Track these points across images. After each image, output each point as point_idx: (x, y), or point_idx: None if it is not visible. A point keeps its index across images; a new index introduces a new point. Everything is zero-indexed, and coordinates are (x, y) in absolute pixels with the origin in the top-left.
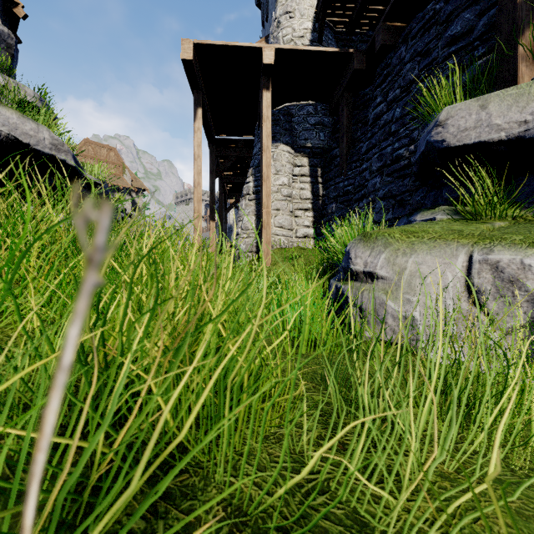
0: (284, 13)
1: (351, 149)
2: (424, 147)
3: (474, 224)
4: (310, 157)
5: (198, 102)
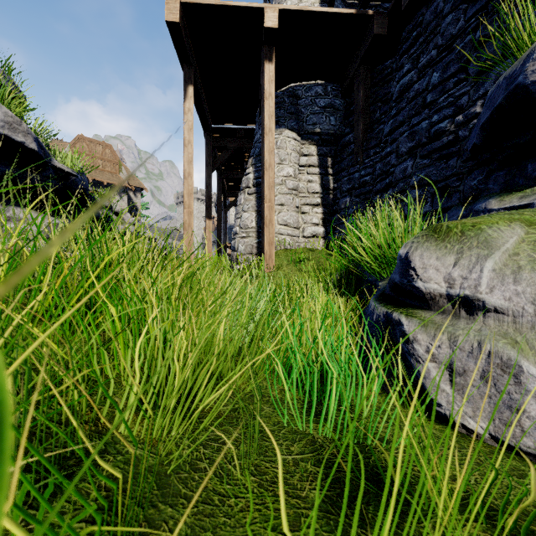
0: None
1: (368, 133)
2: (505, 98)
3: None
4: (319, 145)
5: (188, 78)
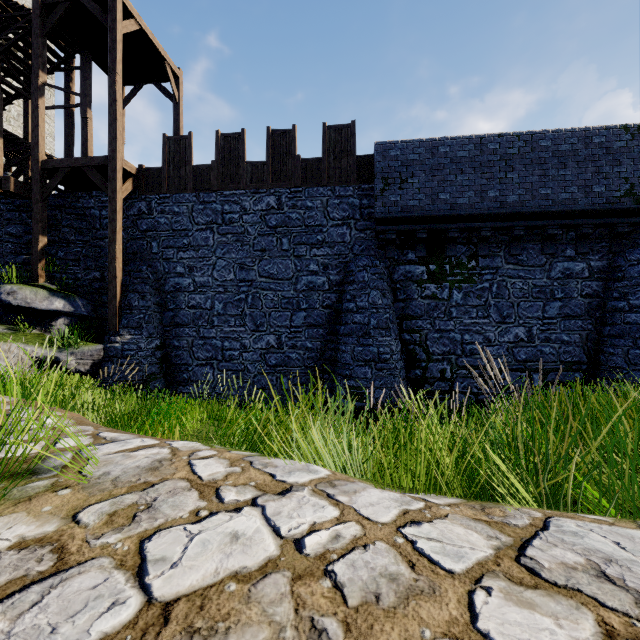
0: None
1: None
2: None
3: (20, 336)
4: None
5: None
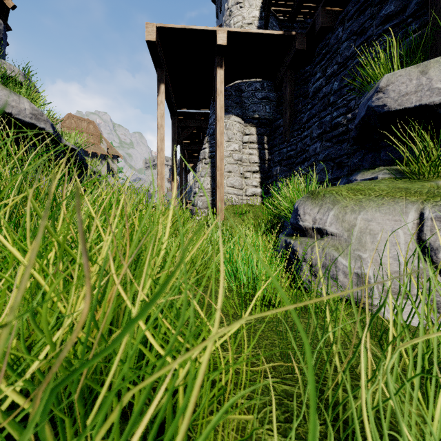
0: (235, 4)
1: (293, 120)
2: (364, 112)
3: (418, 183)
4: (258, 127)
5: (161, 79)
